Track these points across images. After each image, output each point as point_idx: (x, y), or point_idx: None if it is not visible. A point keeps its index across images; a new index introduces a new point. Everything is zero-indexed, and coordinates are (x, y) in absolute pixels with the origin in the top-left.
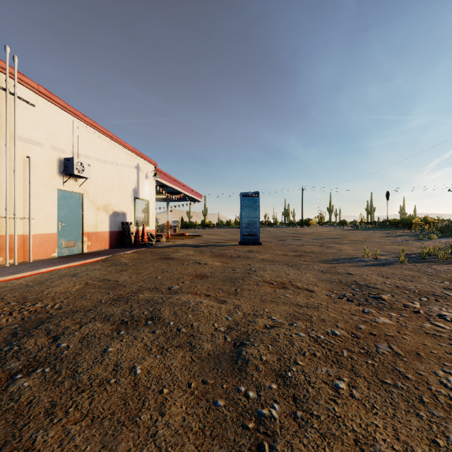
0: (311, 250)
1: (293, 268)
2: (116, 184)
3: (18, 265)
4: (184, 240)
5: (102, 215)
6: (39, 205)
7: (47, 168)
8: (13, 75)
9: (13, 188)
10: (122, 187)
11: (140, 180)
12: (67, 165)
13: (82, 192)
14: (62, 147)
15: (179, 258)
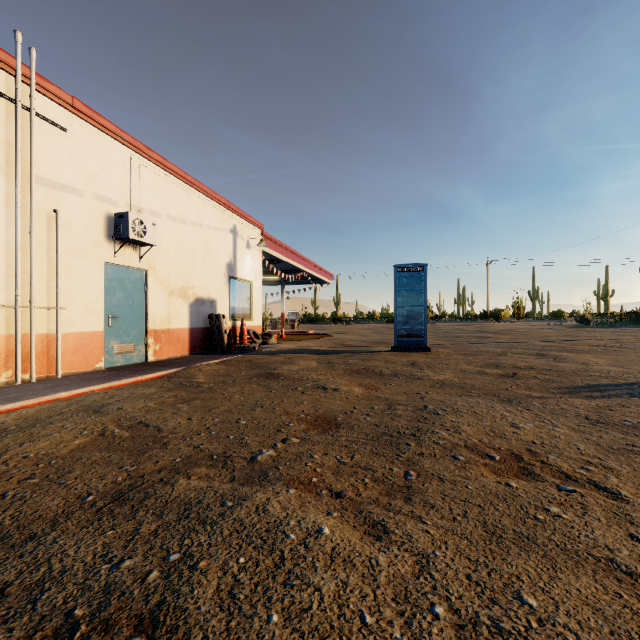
0: (527, 364)
1: (515, 406)
2: (201, 256)
3: (35, 382)
4: (305, 342)
5: (177, 303)
6: (74, 288)
7: (88, 229)
8: (29, 80)
9: (29, 260)
10: (210, 261)
11: (237, 250)
12: (119, 225)
13: (145, 267)
14: (113, 197)
15: (290, 376)
